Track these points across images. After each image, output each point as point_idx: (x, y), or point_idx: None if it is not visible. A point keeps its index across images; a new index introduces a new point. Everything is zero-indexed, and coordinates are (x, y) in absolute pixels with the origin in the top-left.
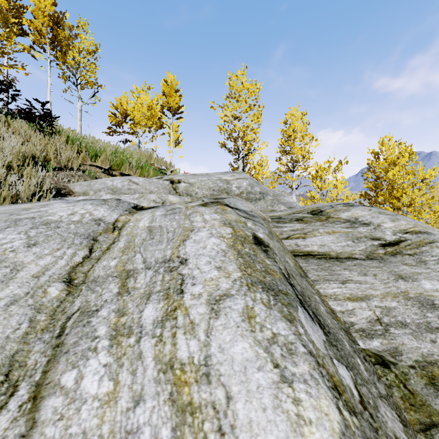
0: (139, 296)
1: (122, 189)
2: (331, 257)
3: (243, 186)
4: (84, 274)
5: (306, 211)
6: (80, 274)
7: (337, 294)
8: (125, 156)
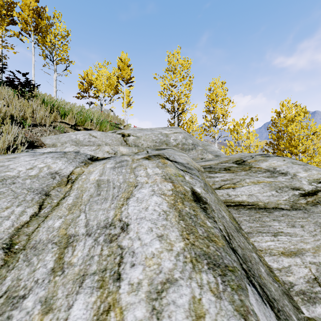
0: (72, 279)
1: (83, 141)
2: (260, 207)
3: (179, 138)
4: (27, 236)
5: (232, 161)
6: (23, 236)
7: (271, 248)
8: (88, 115)
